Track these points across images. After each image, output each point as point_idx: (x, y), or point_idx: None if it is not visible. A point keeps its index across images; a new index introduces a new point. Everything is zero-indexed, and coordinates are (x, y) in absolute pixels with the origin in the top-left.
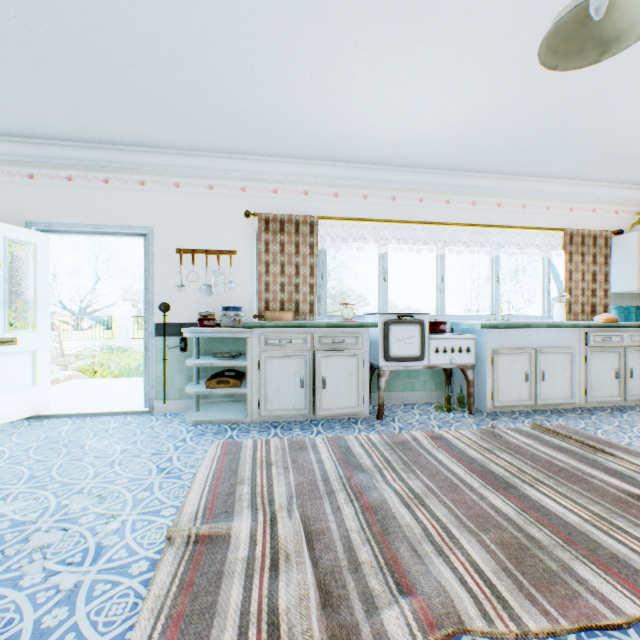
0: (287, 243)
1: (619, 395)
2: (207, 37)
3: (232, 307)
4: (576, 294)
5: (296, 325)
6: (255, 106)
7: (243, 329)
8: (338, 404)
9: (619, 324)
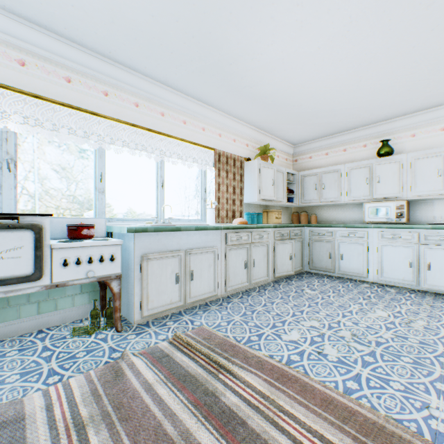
0: None
1: (247, 281)
2: None
3: None
4: (223, 202)
5: None
6: None
7: None
8: None
9: (247, 226)
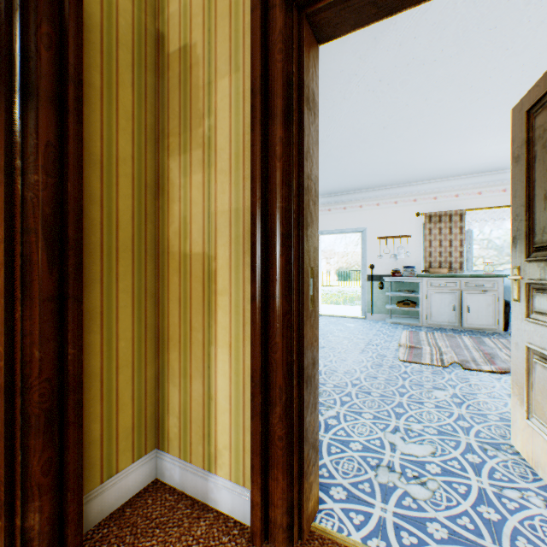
0: (443, 228)
1: None
2: (405, 156)
3: (409, 266)
4: None
5: (449, 276)
6: (425, 167)
7: (417, 278)
8: (478, 322)
9: None
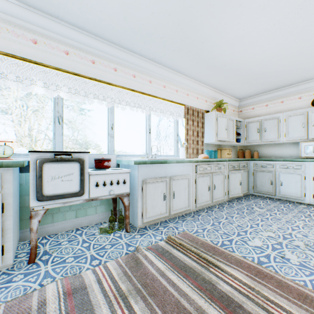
0: None
1: (210, 200)
2: None
3: None
4: (190, 143)
5: None
6: None
7: None
8: None
9: (210, 160)
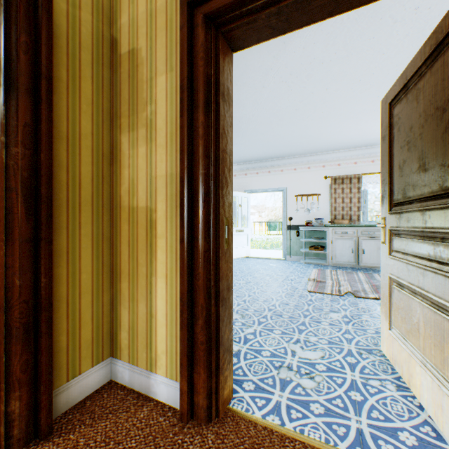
0: (345, 188)
1: None
2: (314, 131)
3: (319, 218)
4: None
5: (349, 226)
6: (330, 140)
7: (324, 227)
8: (370, 262)
9: None
